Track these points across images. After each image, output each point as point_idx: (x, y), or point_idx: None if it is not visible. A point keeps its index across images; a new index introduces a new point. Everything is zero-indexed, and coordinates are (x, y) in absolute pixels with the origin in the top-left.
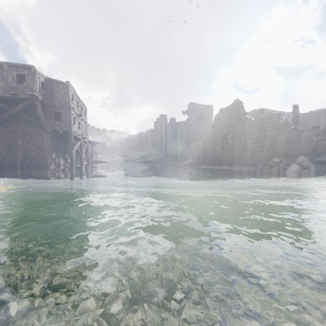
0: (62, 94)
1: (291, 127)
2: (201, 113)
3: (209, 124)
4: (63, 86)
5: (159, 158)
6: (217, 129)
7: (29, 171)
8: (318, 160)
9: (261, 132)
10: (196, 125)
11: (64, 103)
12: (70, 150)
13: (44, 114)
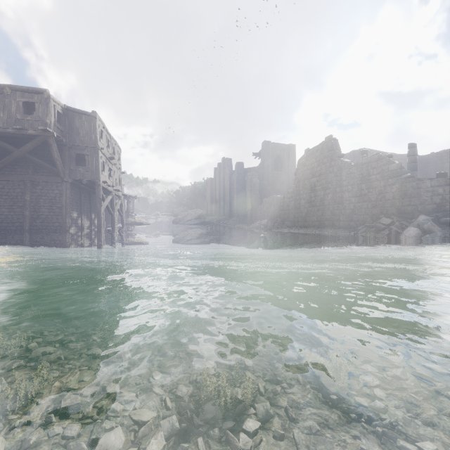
0: (87, 130)
1: (406, 175)
2: (279, 156)
3: (290, 170)
4: (88, 118)
5: (220, 218)
6: (302, 178)
7: (41, 236)
8: (446, 221)
9: (363, 182)
10: (272, 172)
11: (89, 142)
12: (97, 206)
13: (61, 158)
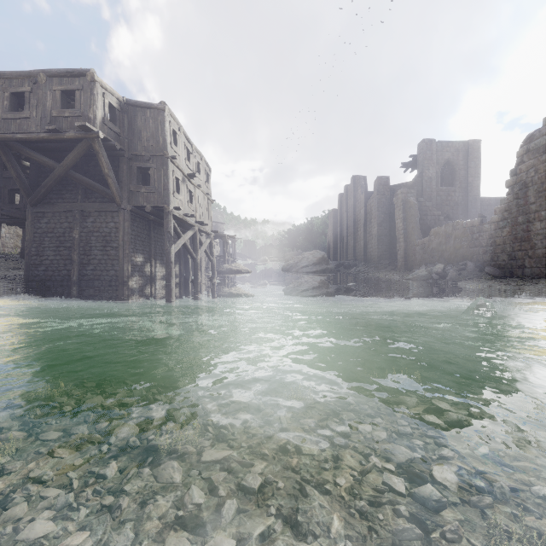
0: (152, 131)
1: None
2: (450, 162)
3: (470, 184)
4: (153, 113)
5: (350, 264)
6: (536, 178)
7: (92, 290)
8: None
9: None
10: (437, 189)
11: (155, 149)
12: (166, 245)
13: (117, 175)
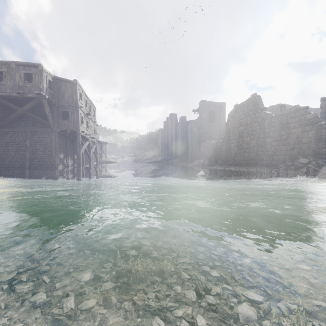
0: (70, 93)
1: (321, 122)
2: (213, 111)
3: (221, 122)
4: (71, 84)
5: (169, 158)
6: (232, 127)
7: (37, 172)
8: None
9: (283, 129)
10: (207, 124)
11: (72, 102)
12: (78, 150)
13: (51, 114)
